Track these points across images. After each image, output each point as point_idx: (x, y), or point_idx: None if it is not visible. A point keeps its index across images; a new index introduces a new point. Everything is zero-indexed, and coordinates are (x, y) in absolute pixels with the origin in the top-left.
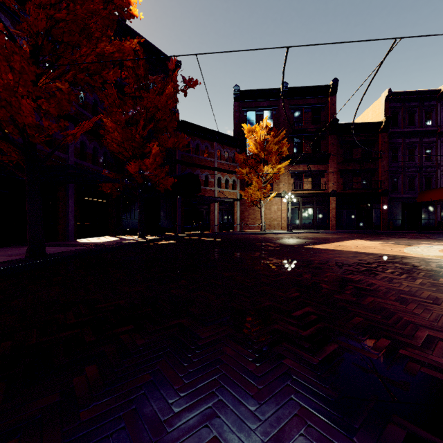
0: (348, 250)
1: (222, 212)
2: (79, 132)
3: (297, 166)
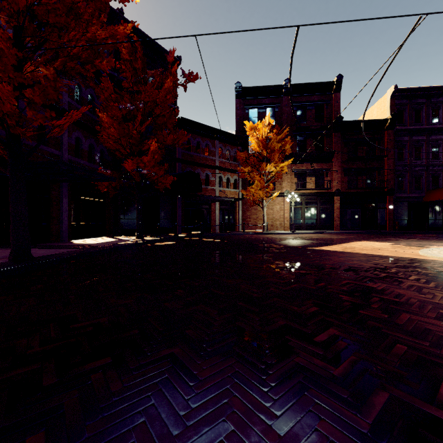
0: (359, 252)
1: (223, 212)
2: (67, 123)
3: (301, 165)
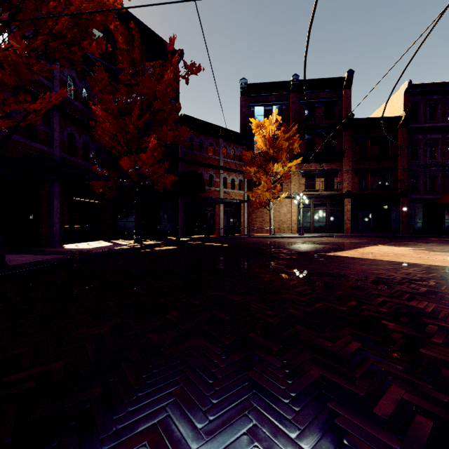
0: (380, 258)
1: (228, 215)
2: (44, 109)
3: (309, 165)
